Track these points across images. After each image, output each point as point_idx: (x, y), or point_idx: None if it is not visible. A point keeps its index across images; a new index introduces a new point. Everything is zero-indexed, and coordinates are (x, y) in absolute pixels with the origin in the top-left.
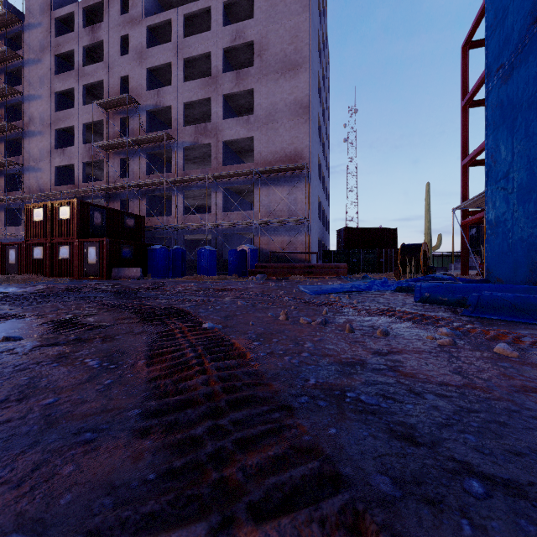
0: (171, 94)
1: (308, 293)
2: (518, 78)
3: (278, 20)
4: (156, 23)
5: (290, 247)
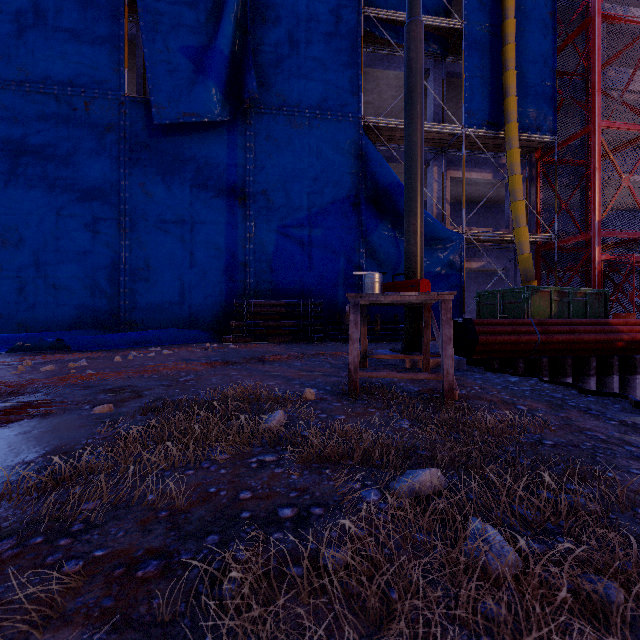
0: None
1: None
2: None
3: None
4: None
5: None
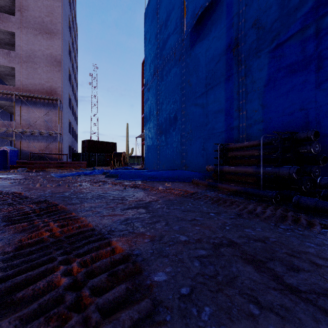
0: None
1: (56, 177)
2: (151, 92)
3: None
4: None
5: (47, 149)
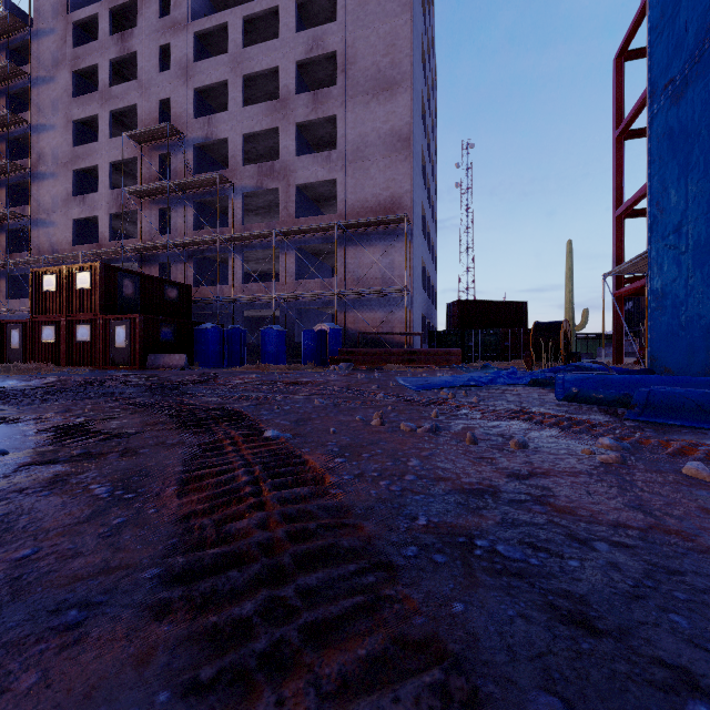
0: (226, 123)
1: (410, 388)
2: (694, 97)
3: (368, 24)
4: (206, 28)
5: (385, 326)
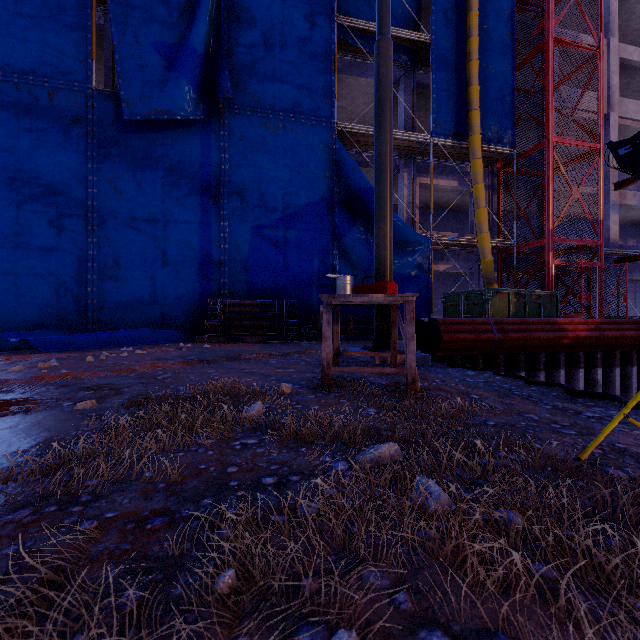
0: None
1: None
2: None
3: None
4: None
5: None
